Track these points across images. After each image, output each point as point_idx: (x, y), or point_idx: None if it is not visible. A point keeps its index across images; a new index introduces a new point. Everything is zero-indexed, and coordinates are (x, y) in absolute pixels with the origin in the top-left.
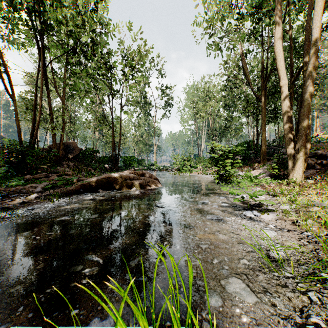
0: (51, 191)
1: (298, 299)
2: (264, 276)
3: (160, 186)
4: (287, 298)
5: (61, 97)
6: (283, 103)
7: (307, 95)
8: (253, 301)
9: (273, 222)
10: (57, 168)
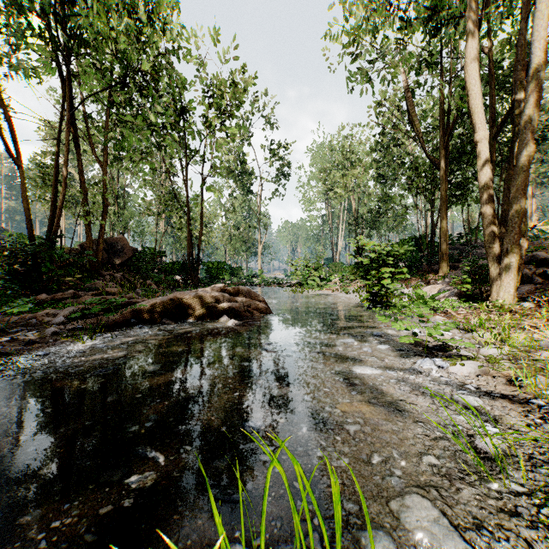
0: (81, 323)
1: (545, 542)
2: (472, 491)
3: (269, 314)
4: (524, 541)
5: (100, 161)
6: (481, 170)
7: (523, 156)
8: (459, 548)
9: (472, 380)
10: (93, 282)
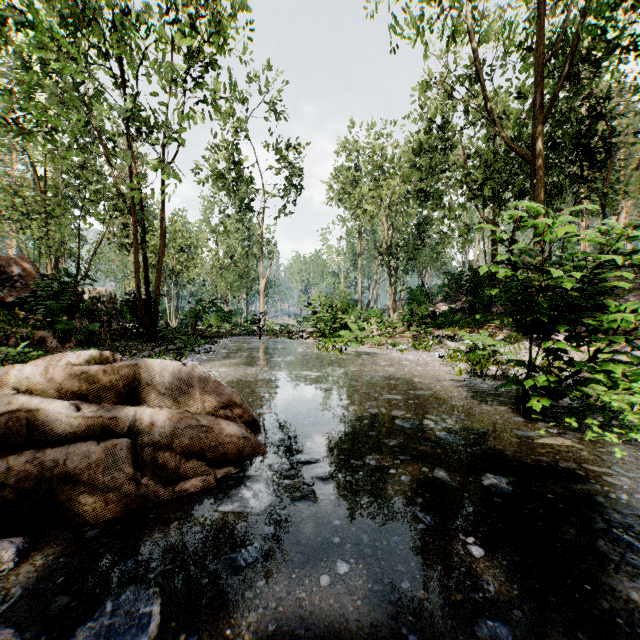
0: None
1: None
2: None
3: (248, 457)
4: None
5: None
6: None
7: None
8: None
9: None
10: None
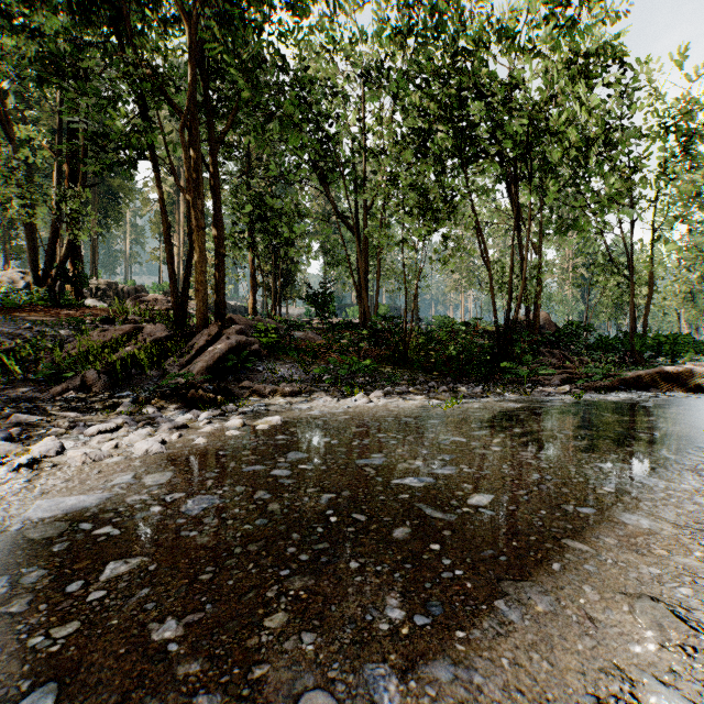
0: (578, 385)
1: None
2: None
3: None
4: None
5: (535, 245)
6: None
7: None
8: None
9: None
10: (541, 358)
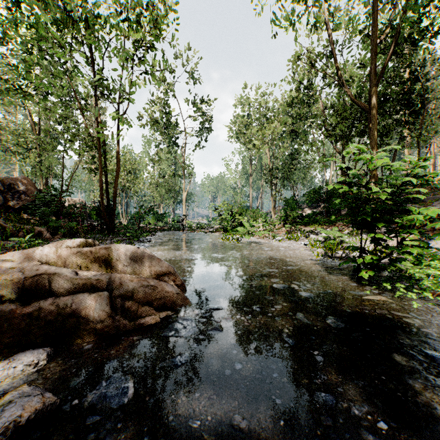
0: None
1: None
2: None
3: (179, 306)
4: None
5: None
6: None
7: None
8: None
9: None
10: None
